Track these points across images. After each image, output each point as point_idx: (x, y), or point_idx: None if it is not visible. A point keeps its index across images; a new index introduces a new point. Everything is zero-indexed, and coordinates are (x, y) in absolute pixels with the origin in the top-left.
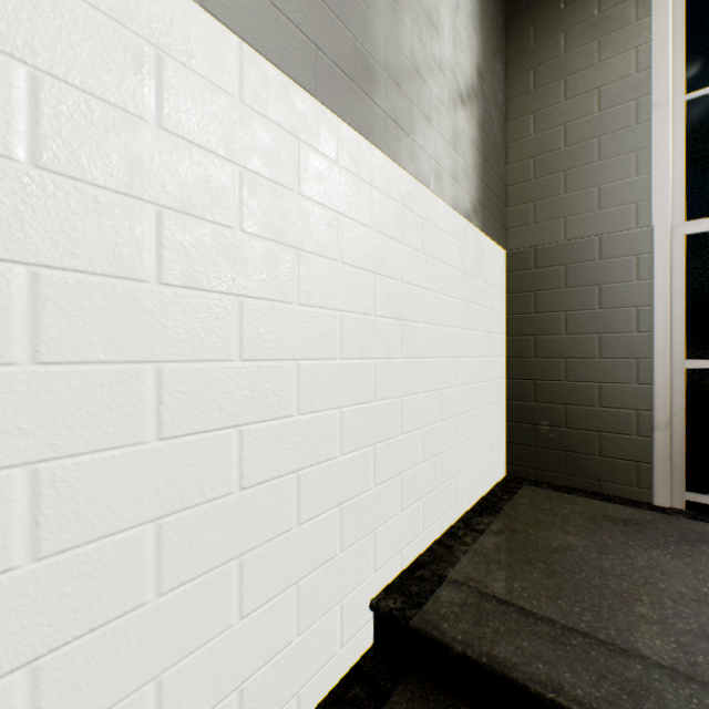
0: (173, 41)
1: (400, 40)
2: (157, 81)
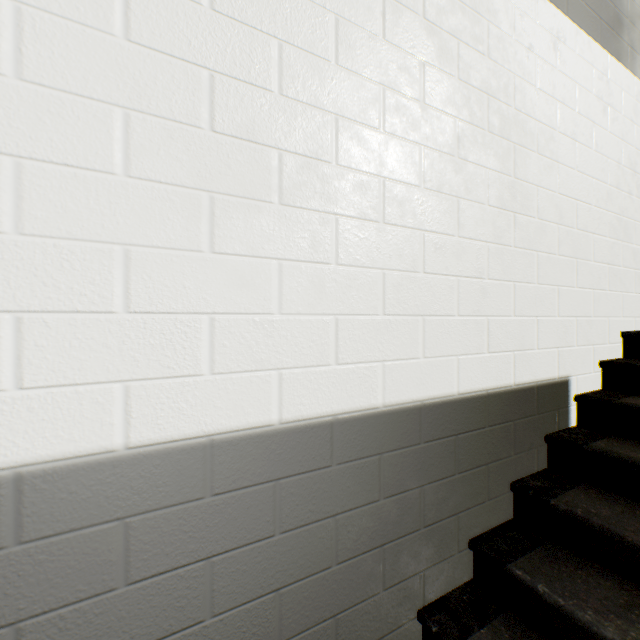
0: (560, 35)
1: None
2: (557, 52)
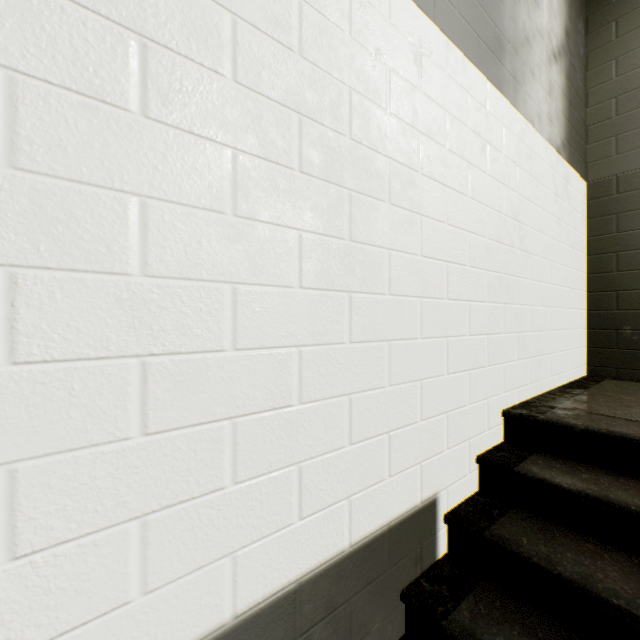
0: (425, 45)
1: (517, 20)
2: (420, 67)
